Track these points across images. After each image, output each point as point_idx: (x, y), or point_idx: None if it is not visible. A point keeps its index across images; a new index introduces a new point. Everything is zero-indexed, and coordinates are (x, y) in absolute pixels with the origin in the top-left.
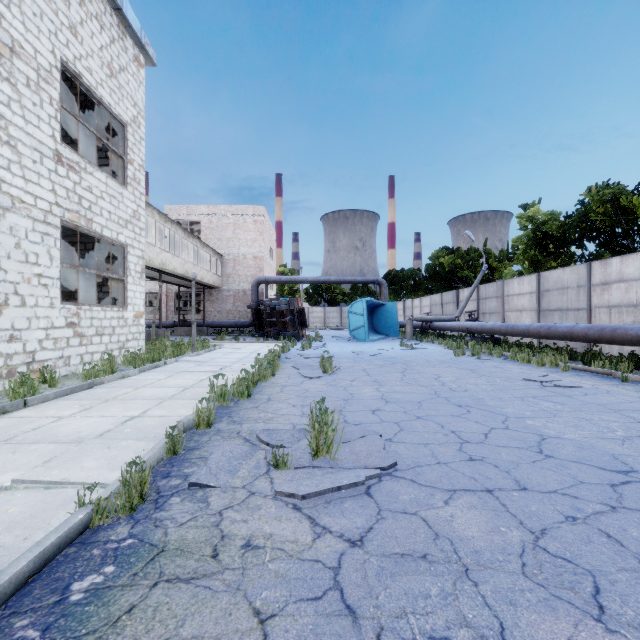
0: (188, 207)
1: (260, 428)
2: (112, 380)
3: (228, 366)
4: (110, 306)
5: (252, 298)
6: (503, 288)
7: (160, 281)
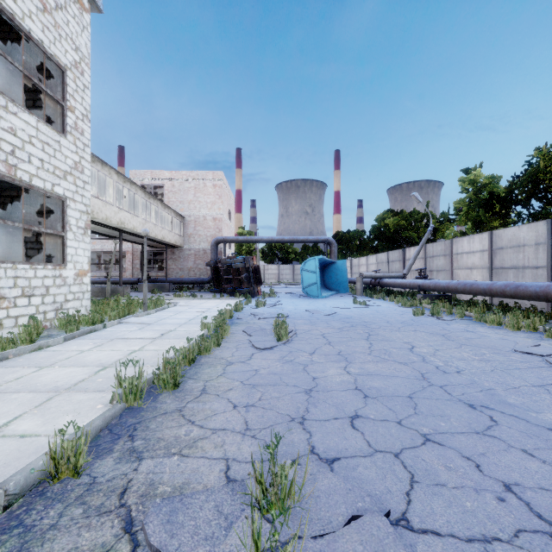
0: (152, 172)
1: (167, 475)
2: (21, 353)
3: (172, 330)
4: (43, 264)
5: (211, 256)
6: (452, 246)
7: (120, 240)
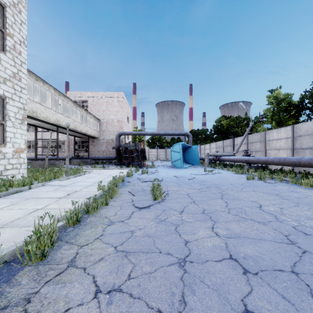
0: (81, 93)
1: None
2: None
3: (78, 190)
4: None
5: (116, 143)
6: (265, 136)
7: (57, 132)
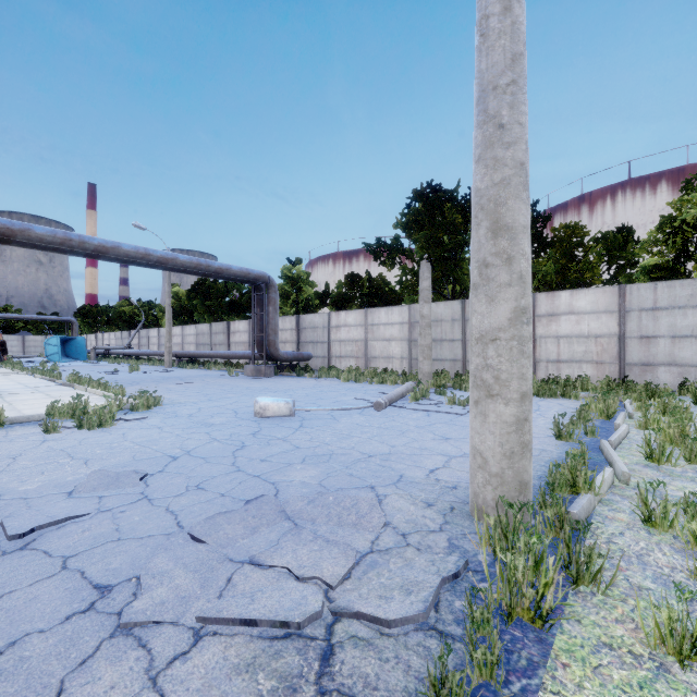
0: None
1: None
2: None
3: None
4: None
5: None
6: (149, 333)
7: None
